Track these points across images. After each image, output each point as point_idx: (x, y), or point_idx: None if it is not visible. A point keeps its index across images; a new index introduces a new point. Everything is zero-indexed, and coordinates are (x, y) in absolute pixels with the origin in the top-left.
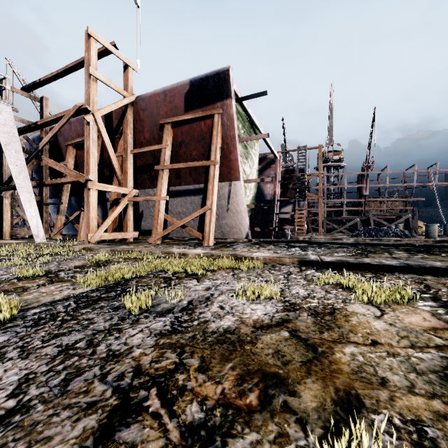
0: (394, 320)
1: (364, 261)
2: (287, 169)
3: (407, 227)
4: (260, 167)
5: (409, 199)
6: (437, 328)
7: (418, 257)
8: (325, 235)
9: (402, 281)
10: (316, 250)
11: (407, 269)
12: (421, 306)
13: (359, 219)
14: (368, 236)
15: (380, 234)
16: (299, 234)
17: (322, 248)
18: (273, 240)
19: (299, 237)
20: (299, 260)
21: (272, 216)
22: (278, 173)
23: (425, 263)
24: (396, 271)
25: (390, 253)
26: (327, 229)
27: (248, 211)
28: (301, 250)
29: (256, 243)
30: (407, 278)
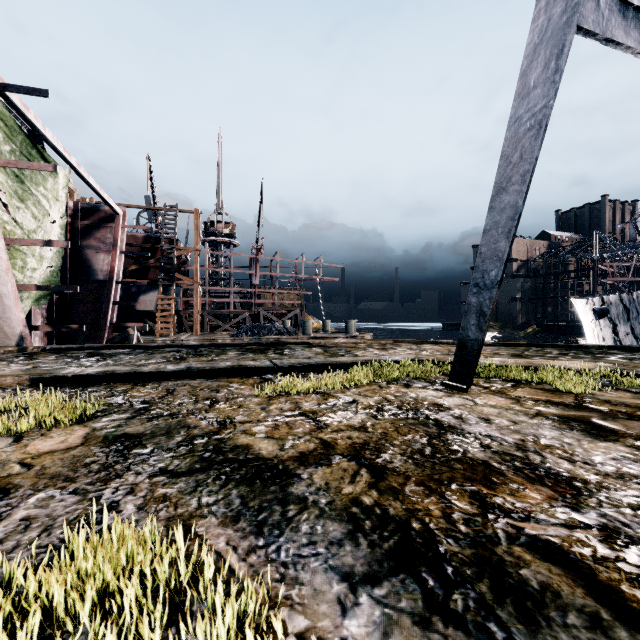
0: (2, 454)
1: (141, 369)
2: (149, 236)
3: (296, 324)
4: (85, 223)
5: (299, 292)
6: (52, 451)
7: (240, 357)
8: (202, 335)
9: (153, 390)
10: (124, 358)
11: (185, 374)
12: (98, 423)
13: (248, 314)
14: (250, 335)
15: (263, 332)
16: (166, 335)
17: (141, 354)
18: (72, 346)
19: (156, 340)
20: (32, 378)
21: (106, 307)
22: (121, 238)
23: (213, 365)
24: (172, 379)
25: (221, 354)
26: (214, 328)
27: (42, 296)
28: (94, 361)
29: (32, 353)
30: (167, 386)
